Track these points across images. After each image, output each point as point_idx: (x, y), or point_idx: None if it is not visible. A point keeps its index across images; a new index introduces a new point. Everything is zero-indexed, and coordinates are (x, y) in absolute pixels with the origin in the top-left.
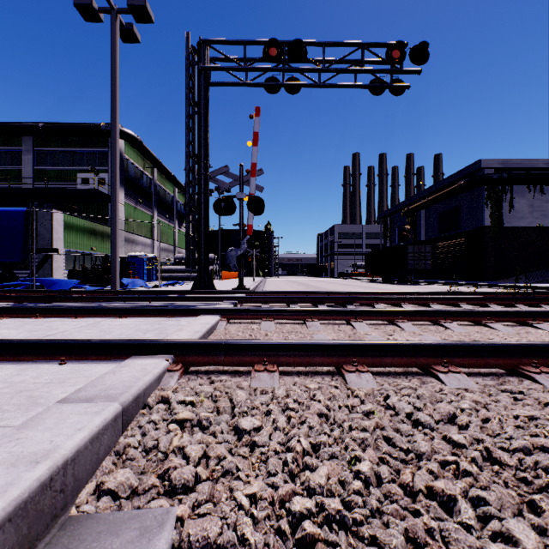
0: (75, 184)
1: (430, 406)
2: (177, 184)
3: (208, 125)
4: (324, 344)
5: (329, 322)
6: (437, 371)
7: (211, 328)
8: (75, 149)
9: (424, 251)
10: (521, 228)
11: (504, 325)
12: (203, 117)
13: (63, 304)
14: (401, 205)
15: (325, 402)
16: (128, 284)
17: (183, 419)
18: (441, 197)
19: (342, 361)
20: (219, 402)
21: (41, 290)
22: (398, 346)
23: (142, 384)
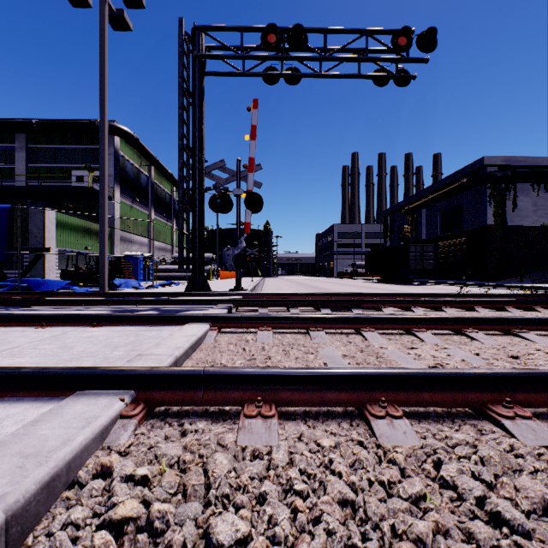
0: (69, 182)
1: (510, 484)
2: (174, 182)
3: (203, 117)
4: (340, 374)
5: (336, 330)
6: (499, 416)
7: (197, 342)
8: (69, 146)
9: (426, 251)
10: (524, 227)
11: (537, 335)
12: (198, 108)
13: (38, 309)
14: (401, 204)
15: (349, 478)
16: (120, 285)
17: (121, 521)
18: (443, 196)
19: (364, 398)
20: (185, 479)
21: (23, 292)
22: (440, 377)
23: (66, 454)
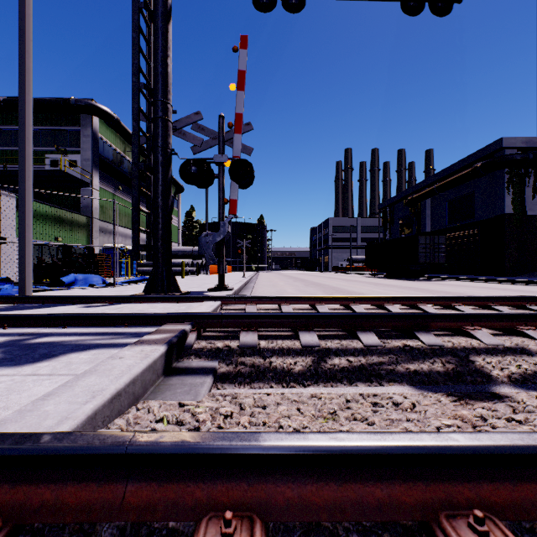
0: (42, 167)
1: None
2: None
3: (169, 47)
4: None
5: None
6: None
7: None
8: (42, 128)
9: (437, 242)
10: None
11: None
12: (161, 32)
13: None
14: (403, 194)
15: None
16: (71, 282)
17: None
18: (452, 183)
19: None
20: None
21: None
22: None
23: None
